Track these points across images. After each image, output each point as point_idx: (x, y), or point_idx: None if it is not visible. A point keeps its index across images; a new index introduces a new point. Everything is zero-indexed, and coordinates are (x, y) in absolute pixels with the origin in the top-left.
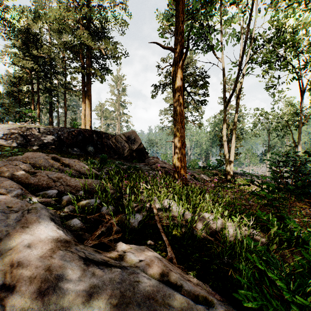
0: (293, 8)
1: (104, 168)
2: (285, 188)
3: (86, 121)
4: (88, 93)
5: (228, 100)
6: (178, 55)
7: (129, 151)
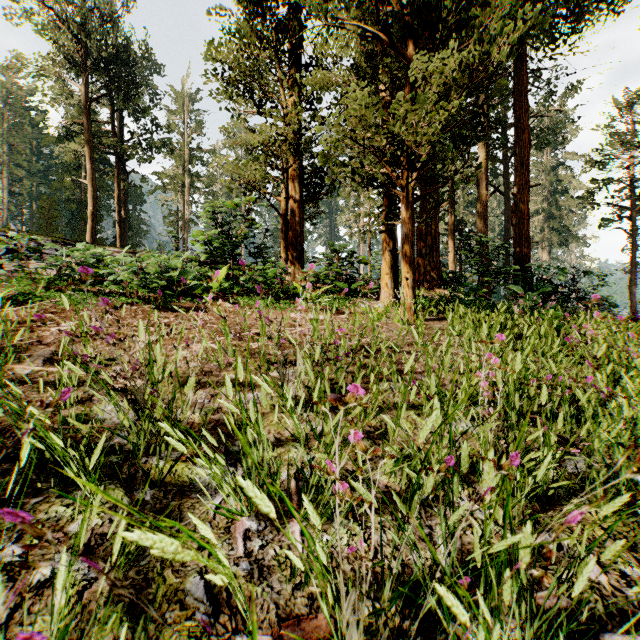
0: None
1: None
2: None
3: None
4: None
5: None
6: (631, 277)
7: None
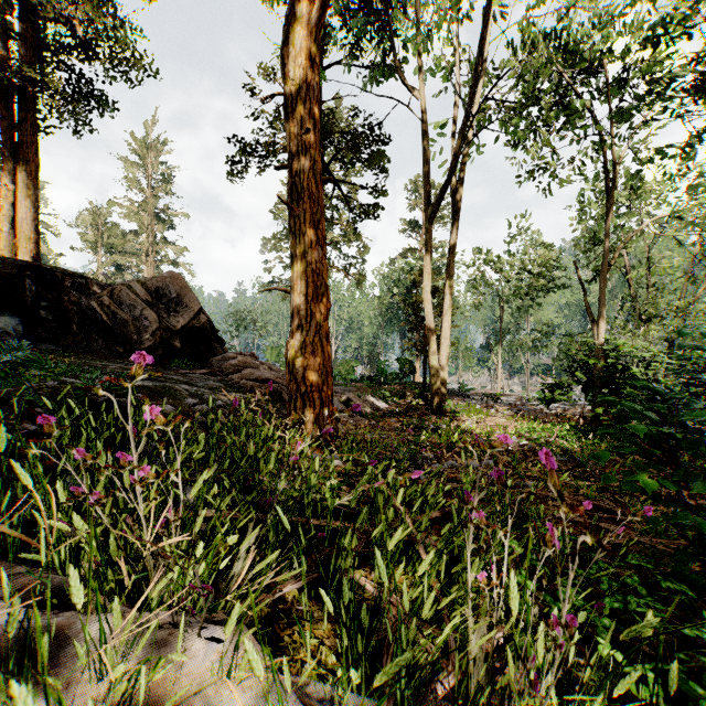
0: None
1: None
2: None
3: (18, 239)
4: (25, 153)
5: (438, 198)
6: None
7: (162, 333)
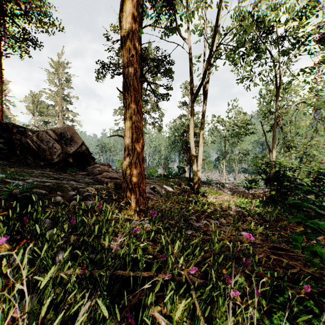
0: None
1: None
2: None
3: None
4: None
5: (197, 91)
6: None
7: (63, 155)
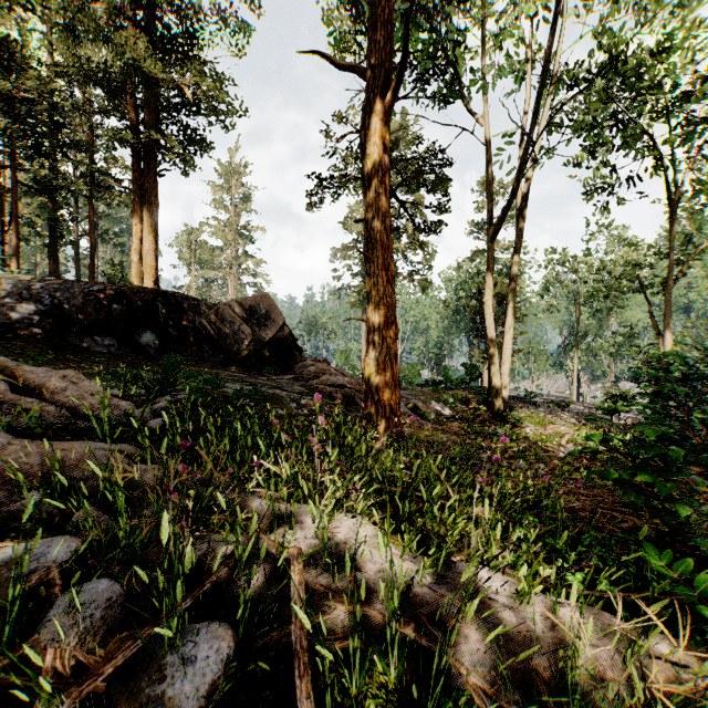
0: (653, 2)
1: (169, 394)
2: (705, 461)
3: (143, 267)
4: (149, 197)
5: (498, 219)
6: (378, 84)
7: (254, 344)
